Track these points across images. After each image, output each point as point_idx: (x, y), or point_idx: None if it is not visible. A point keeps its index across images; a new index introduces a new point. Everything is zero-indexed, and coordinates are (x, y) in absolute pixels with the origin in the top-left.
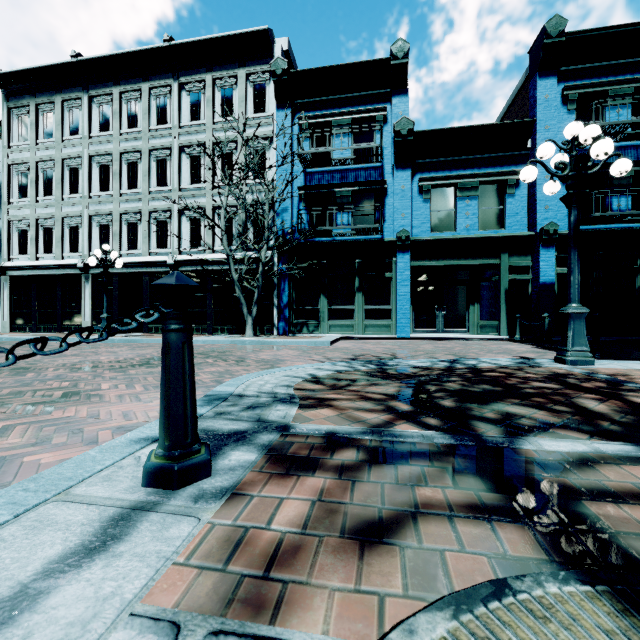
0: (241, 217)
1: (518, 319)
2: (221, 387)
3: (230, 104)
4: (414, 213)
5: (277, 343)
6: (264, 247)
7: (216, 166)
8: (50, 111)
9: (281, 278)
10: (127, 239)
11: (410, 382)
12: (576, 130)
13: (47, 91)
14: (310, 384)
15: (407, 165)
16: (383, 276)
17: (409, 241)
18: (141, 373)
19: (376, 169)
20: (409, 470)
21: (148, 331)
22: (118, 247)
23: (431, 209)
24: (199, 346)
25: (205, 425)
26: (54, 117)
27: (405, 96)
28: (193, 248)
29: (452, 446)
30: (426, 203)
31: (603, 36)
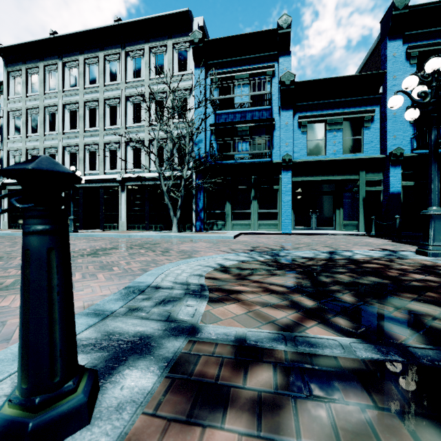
0: (169, 146)
1: (373, 219)
2: (143, 277)
3: (161, 65)
4: (295, 142)
5: (194, 237)
6: (185, 167)
7: (151, 110)
8: (36, 73)
9: (198, 190)
10: (89, 163)
11: (303, 273)
12: (436, 65)
13: (34, 59)
14: (219, 273)
15: (290, 107)
16: (272, 188)
17: (291, 162)
18: (86, 262)
19: (267, 110)
20: (344, 409)
21: (103, 228)
22: (83, 169)
23: (307, 139)
24: (137, 239)
25: (112, 326)
26: (38, 77)
27: (288, 56)
28: (134, 168)
29: (379, 362)
30: (304, 135)
31: (438, 8)
